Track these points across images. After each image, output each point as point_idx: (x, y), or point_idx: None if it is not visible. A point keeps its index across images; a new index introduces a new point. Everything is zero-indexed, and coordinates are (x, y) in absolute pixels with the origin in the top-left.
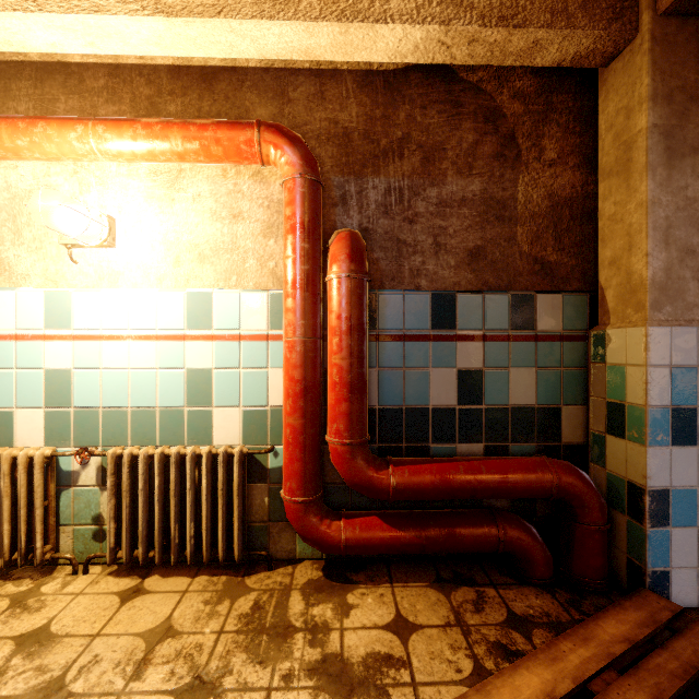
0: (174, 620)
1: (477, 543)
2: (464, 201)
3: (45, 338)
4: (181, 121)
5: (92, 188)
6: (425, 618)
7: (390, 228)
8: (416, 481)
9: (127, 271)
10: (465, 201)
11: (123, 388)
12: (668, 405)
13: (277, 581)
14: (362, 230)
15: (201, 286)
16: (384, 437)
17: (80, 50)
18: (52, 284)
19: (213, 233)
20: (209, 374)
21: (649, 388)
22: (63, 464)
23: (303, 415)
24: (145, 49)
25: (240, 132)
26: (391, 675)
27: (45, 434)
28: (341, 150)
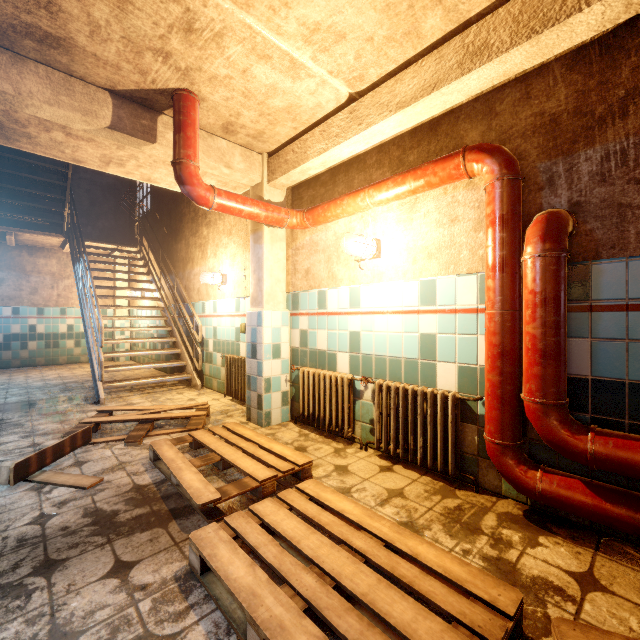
0: (404, 491)
1: None
2: None
3: (349, 313)
4: (413, 170)
5: (369, 224)
6: (622, 591)
7: (608, 195)
8: (622, 454)
9: (386, 271)
10: None
11: (384, 344)
12: None
13: (480, 501)
14: (571, 206)
15: (429, 276)
16: (599, 409)
17: (362, 149)
18: (352, 283)
19: (437, 236)
20: (434, 337)
21: None
22: (357, 385)
23: (499, 373)
24: (394, 132)
25: (450, 163)
26: (555, 599)
27: (349, 367)
28: (547, 136)
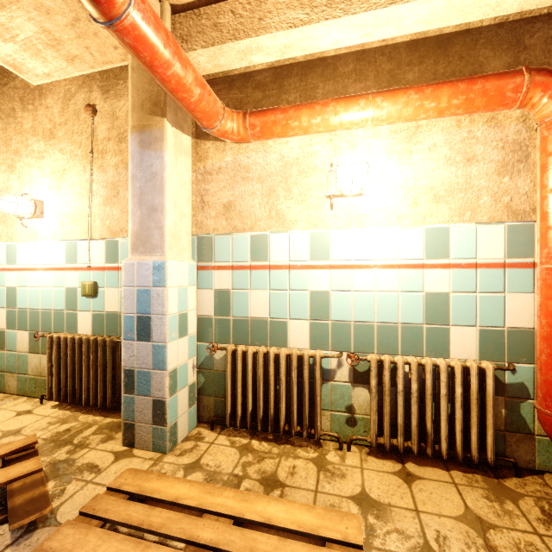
0: (475, 511)
1: None
2: None
3: (309, 267)
4: (449, 81)
5: (343, 151)
6: None
7: None
8: None
9: (371, 213)
10: None
11: (370, 307)
12: None
13: (540, 490)
14: None
15: (436, 222)
16: None
17: (352, 42)
18: (313, 227)
19: (447, 176)
20: (445, 297)
21: None
22: (323, 363)
23: None
24: (409, 29)
25: (509, 81)
26: None
27: (309, 339)
28: None
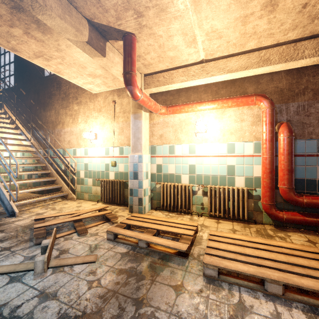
0: (235, 229)
1: None
2: None
3: (188, 156)
4: (231, 98)
5: (200, 117)
6: None
7: (299, 119)
8: (314, 201)
9: (209, 138)
10: None
11: (209, 169)
12: None
13: (260, 227)
14: (287, 121)
15: (231, 141)
16: (297, 188)
17: (202, 84)
18: (190, 143)
19: (234, 126)
20: (234, 166)
21: None
22: (193, 189)
23: (270, 179)
24: (219, 80)
25: (249, 98)
26: None
27: (188, 181)
28: (279, 95)
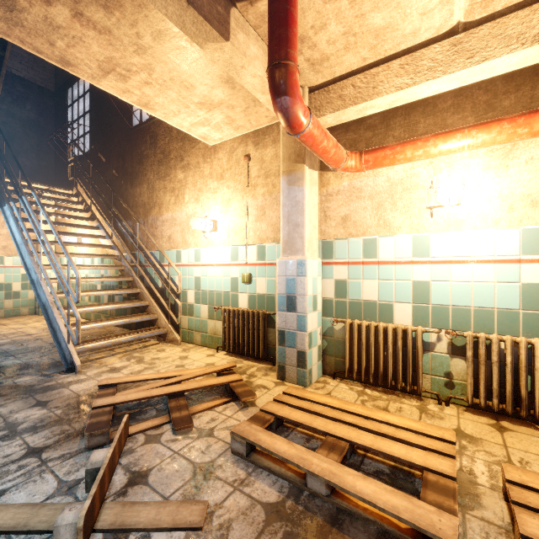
0: None
1: None
2: None
3: (412, 262)
4: None
5: (442, 170)
6: None
7: None
8: None
9: (468, 219)
10: None
11: (467, 294)
12: None
13: None
14: None
15: (533, 224)
16: None
17: (450, 88)
18: (415, 231)
19: None
20: None
21: None
22: (424, 337)
23: None
24: (503, 71)
25: None
26: None
27: (412, 318)
28: None
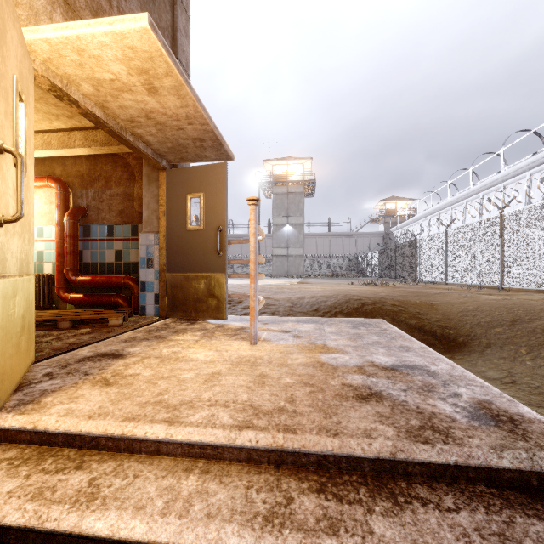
0: None
1: (106, 301)
2: (118, 195)
3: None
4: None
5: None
6: None
7: (96, 205)
8: (85, 280)
9: None
10: (118, 195)
11: None
12: (146, 256)
13: None
14: (87, 206)
15: (42, 225)
16: (93, 272)
17: None
18: None
19: (45, 208)
20: (43, 252)
21: (140, 251)
22: None
23: (59, 262)
24: None
25: (42, 180)
26: None
27: None
28: (81, 180)
